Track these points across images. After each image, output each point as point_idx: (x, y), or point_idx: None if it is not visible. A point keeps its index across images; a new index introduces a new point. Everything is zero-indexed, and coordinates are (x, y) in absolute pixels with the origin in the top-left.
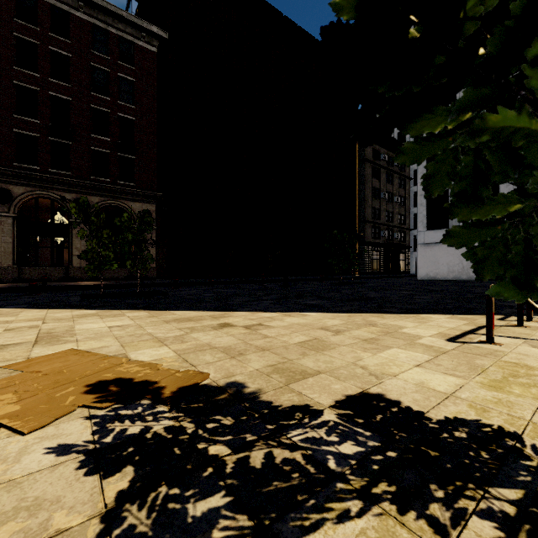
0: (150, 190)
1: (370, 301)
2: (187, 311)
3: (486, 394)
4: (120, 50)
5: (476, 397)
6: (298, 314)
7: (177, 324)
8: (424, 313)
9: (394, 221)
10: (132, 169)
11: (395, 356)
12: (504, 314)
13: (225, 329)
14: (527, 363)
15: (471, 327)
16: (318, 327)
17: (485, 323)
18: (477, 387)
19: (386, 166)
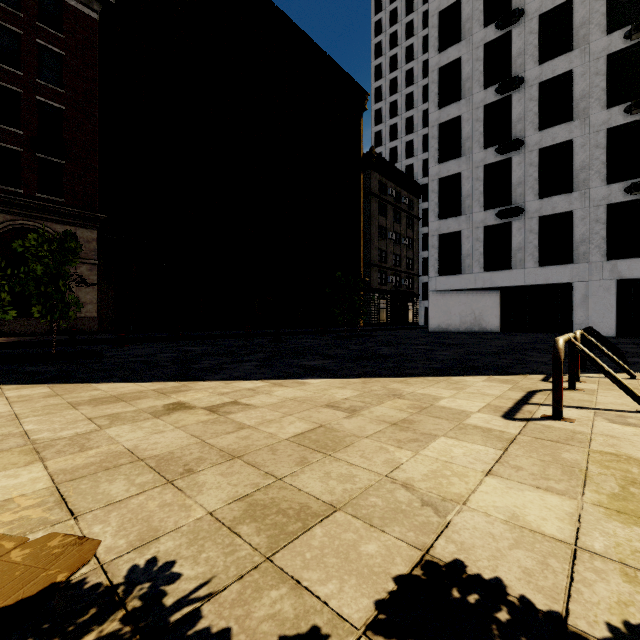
0: (87, 210)
1: (385, 359)
2: (121, 383)
3: (628, 536)
4: (40, 6)
5: (618, 546)
6: (294, 383)
7: (91, 410)
8: (454, 374)
9: (402, 265)
10: (59, 178)
11: (448, 453)
12: (544, 373)
13: (174, 416)
14: (628, 453)
15: (519, 393)
16: (323, 403)
17: (531, 386)
18: (601, 516)
19: (393, 202)
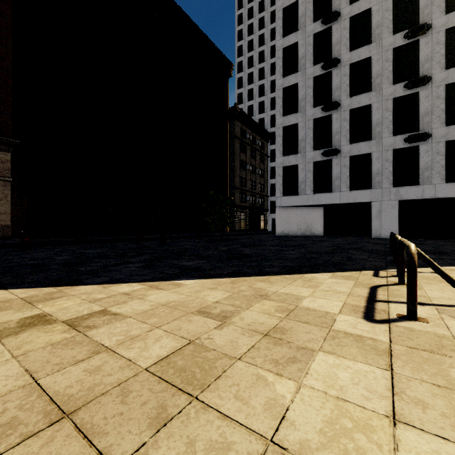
0: (2, 135)
1: (248, 259)
2: None
3: None
4: None
5: None
6: (170, 284)
7: None
8: (305, 271)
9: (256, 189)
10: None
11: (334, 381)
12: (372, 269)
13: (22, 336)
14: None
15: (365, 290)
16: (194, 309)
17: (370, 282)
18: None
19: (250, 143)
